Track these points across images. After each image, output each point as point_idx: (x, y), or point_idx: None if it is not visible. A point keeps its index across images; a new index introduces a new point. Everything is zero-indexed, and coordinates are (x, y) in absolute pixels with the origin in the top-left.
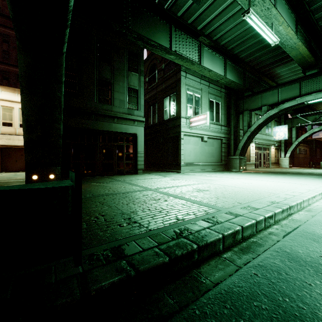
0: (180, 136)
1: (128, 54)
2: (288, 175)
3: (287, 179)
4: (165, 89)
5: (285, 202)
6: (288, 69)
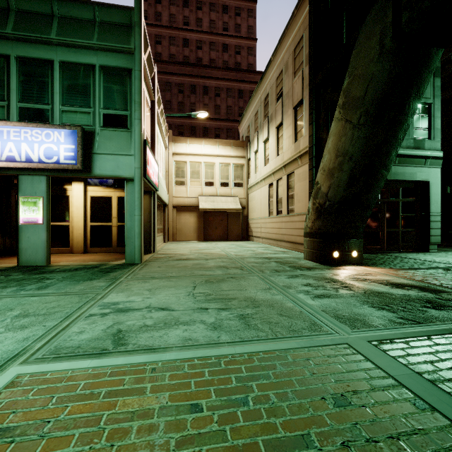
0: None
1: None
2: None
3: None
4: None
5: None
6: None
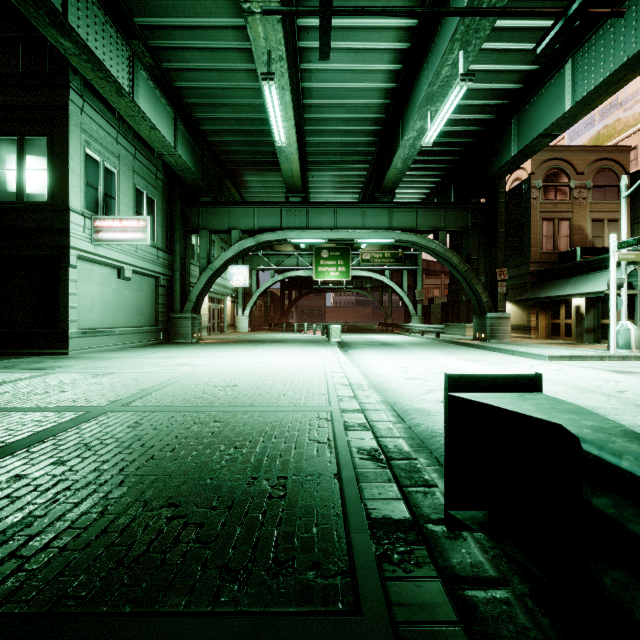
0: (69, 258)
1: None
2: (276, 345)
3: (288, 350)
4: (2, 110)
5: (353, 381)
6: (260, 181)
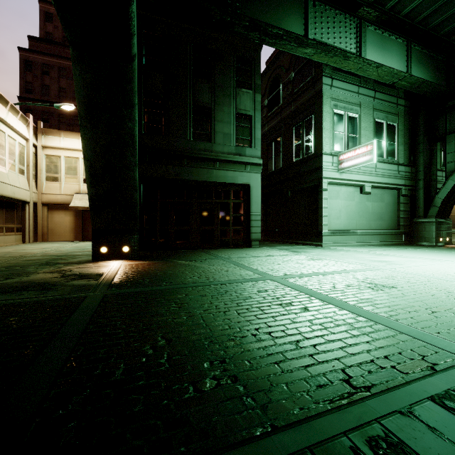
0: (322, 185)
1: (236, 62)
2: None
3: None
4: (296, 111)
5: None
6: None
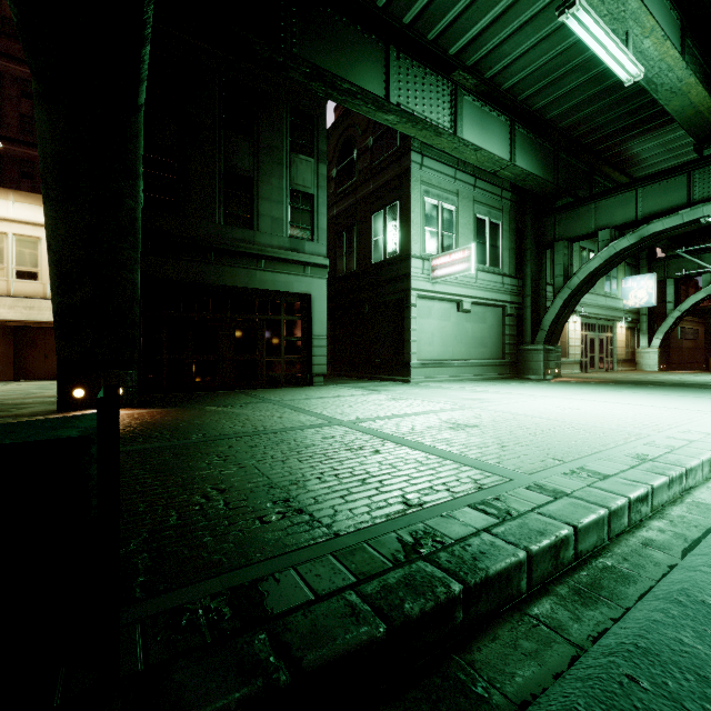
0: (410, 299)
1: (290, 115)
2: (661, 390)
3: (662, 398)
4: (375, 193)
5: (671, 457)
6: (658, 144)
